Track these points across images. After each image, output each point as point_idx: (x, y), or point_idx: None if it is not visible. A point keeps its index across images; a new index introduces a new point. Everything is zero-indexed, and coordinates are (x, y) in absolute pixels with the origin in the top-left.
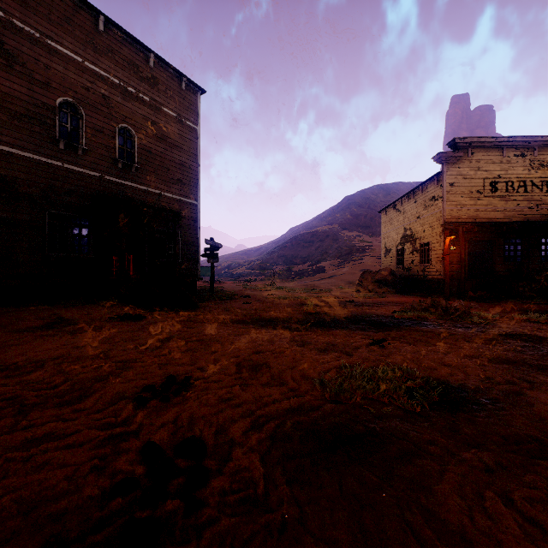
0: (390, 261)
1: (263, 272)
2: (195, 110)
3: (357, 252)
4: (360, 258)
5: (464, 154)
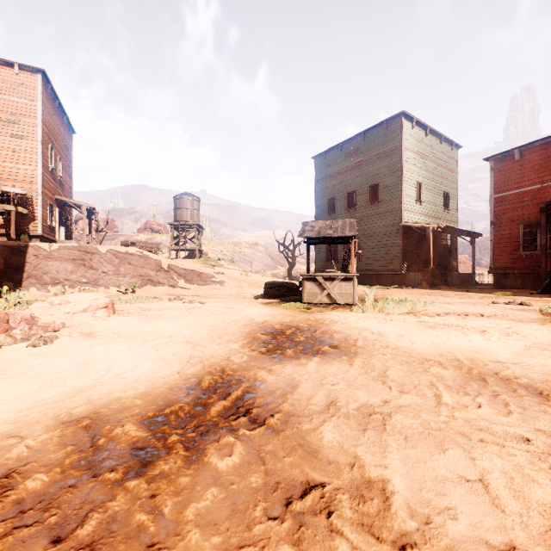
0: None
1: None
2: None
3: None
4: None
5: None
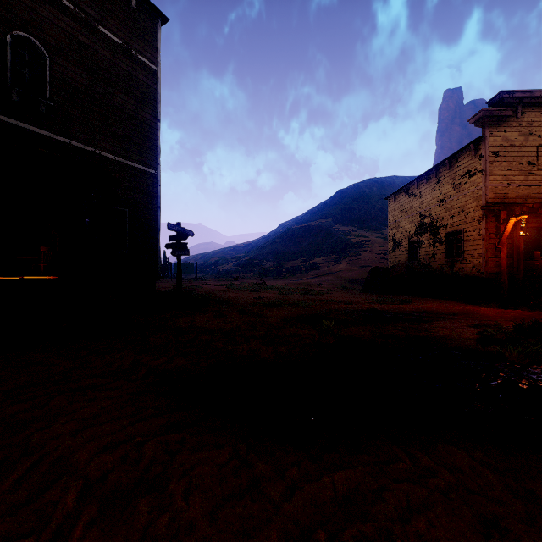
0: (401, 256)
1: (252, 269)
2: (153, 42)
3: (353, 247)
4: (357, 253)
5: (512, 114)
